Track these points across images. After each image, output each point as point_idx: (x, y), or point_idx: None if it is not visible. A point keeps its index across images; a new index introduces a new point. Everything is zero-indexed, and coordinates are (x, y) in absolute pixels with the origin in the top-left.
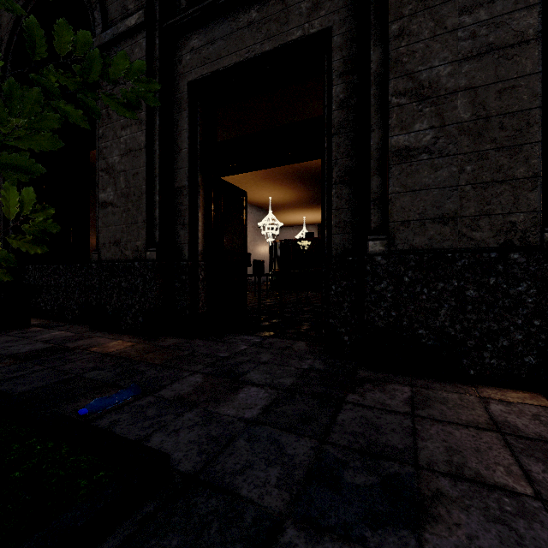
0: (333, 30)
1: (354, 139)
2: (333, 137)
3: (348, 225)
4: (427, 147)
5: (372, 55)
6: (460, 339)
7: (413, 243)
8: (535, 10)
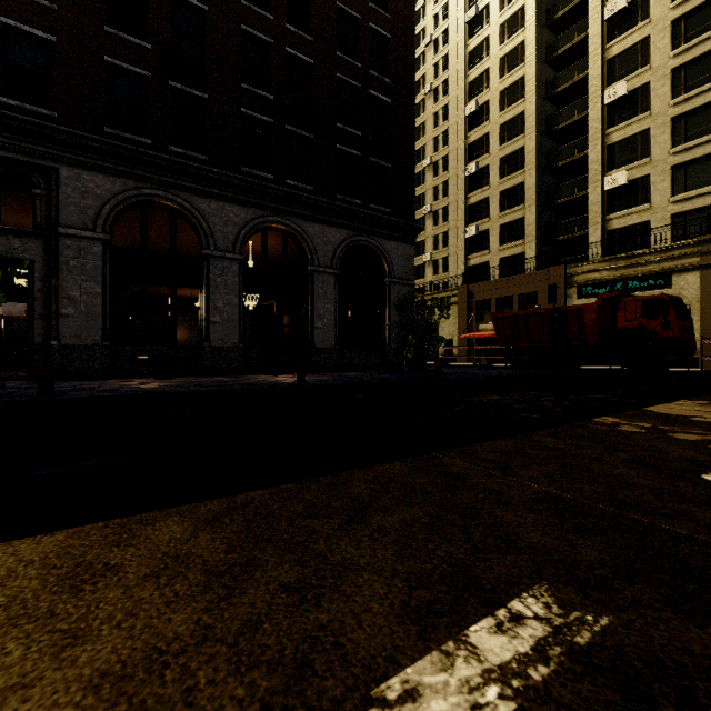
0: (36, 262)
1: (45, 304)
2: (36, 301)
3: (42, 334)
4: (72, 315)
5: (53, 280)
6: (82, 369)
7: (68, 342)
8: (101, 288)
